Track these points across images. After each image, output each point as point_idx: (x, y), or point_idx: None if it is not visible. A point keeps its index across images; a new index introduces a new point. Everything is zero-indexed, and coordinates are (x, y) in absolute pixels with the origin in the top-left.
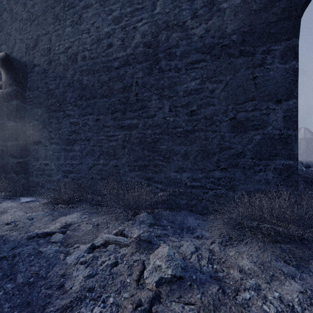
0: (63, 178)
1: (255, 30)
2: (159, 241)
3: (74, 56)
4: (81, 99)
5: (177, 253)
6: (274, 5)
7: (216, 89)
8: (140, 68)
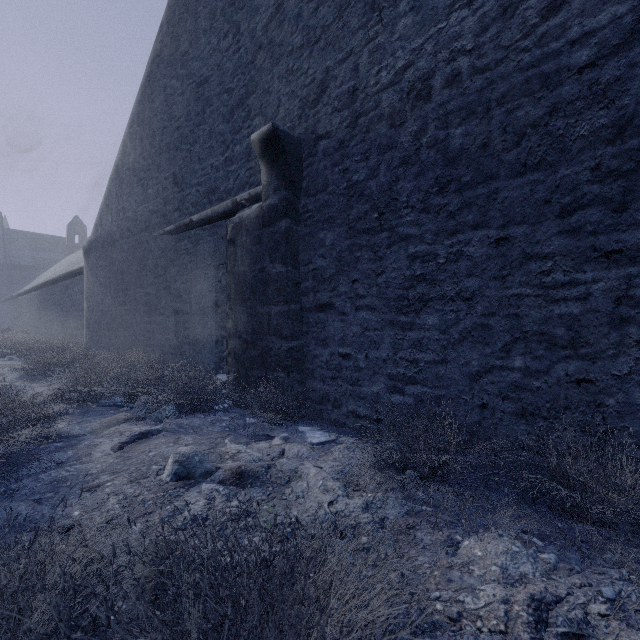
0: (390, 394)
1: None
2: None
3: (420, 84)
4: (445, 189)
5: None
6: None
7: None
8: None
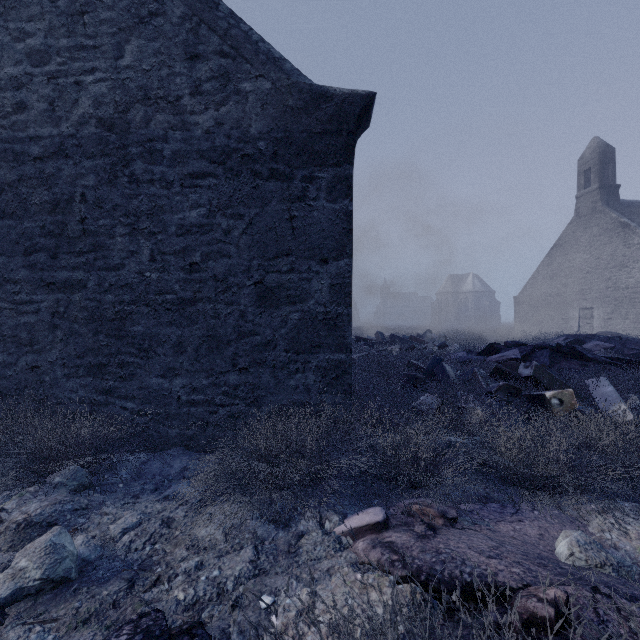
0: None
1: (293, 140)
2: (77, 519)
3: None
4: None
5: (100, 535)
6: (319, 107)
7: (234, 229)
8: (91, 167)
